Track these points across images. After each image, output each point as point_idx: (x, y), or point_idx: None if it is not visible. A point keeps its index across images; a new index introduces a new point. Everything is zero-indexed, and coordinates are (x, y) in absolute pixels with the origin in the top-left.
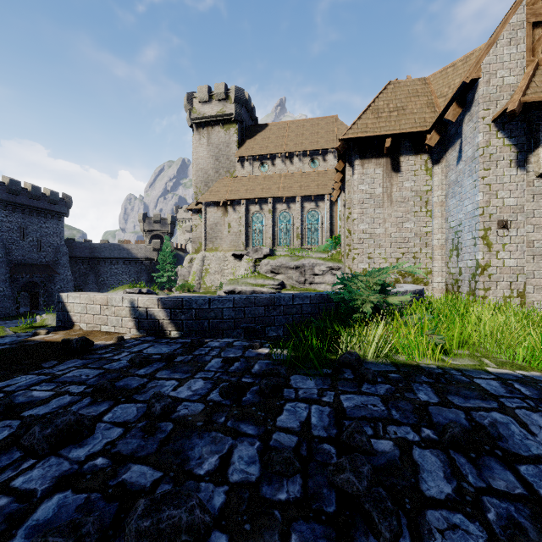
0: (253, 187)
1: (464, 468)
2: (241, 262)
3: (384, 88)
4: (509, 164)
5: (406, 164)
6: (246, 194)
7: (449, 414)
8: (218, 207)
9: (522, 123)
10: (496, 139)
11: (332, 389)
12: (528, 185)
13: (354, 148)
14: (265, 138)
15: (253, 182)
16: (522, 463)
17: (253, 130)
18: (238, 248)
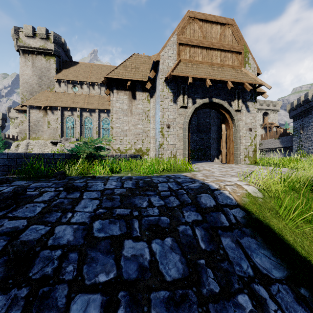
0: (67, 100)
1: (62, 194)
2: (56, 147)
3: (131, 56)
4: (170, 100)
5: (139, 96)
6: (62, 103)
7: (78, 184)
8: (40, 110)
9: (175, 84)
10: (166, 89)
11: (34, 182)
12: (177, 110)
13: (113, 83)
14: (76, 70)
15: (67, 97)
16: (88, 191)
17: (68, 64)
18: (55, 138)
